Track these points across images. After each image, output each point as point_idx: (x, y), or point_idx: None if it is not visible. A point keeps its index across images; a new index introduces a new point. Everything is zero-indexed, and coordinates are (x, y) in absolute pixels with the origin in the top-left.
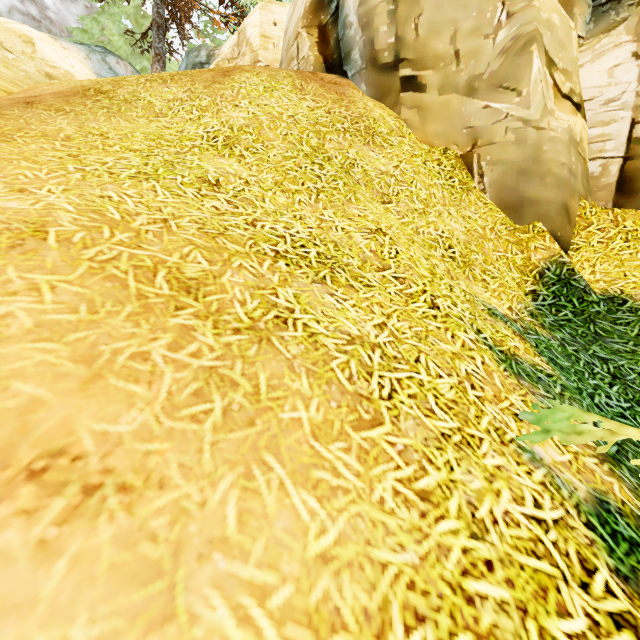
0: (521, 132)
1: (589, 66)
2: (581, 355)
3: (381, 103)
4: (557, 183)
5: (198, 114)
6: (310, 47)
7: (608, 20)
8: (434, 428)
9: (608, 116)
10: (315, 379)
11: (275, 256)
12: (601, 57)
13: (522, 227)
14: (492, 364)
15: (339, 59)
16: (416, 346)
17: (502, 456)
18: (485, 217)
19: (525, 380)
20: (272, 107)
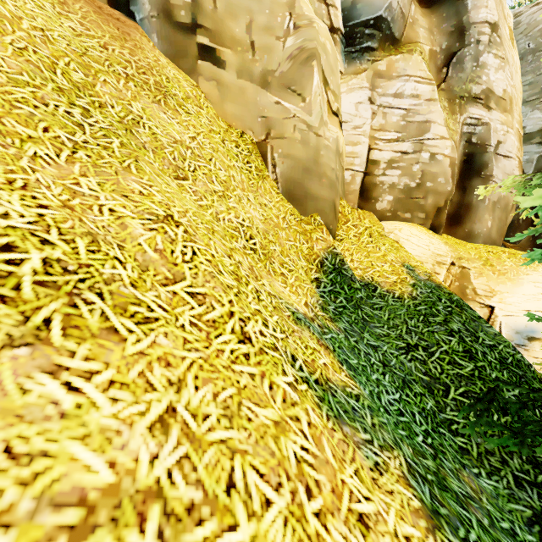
0: (305, 134)
1: (345, 96)
2: (360, 346)
3: (176, 64)
4: (330, 184)
5: None
6: None
7: (356, 66)
8: None
9: (355, 139)
10: None
11: None
12: (352, 92)
13: (306, 219)
14: (317, 418)
15: None
16: (226, 442)
17: None
18: (278, 206)
19: (346, 423)
20: (0, 1)
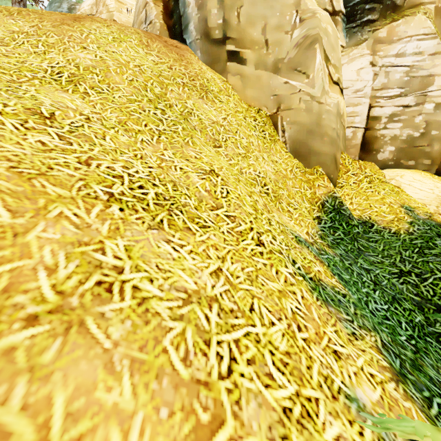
0: (309, 104)
1: (346, 66)
2: (354, 267)
3: (212, 68)
4: (330, 141)
5: (43, 49)
6: (156, 15)
7: (357, 38)
8: (276, 404)
9: (356, 100)
10: (141, 375)
11: (108, 200)
12: (353, 61)
13: (310, 170)
14: (308, 296)
15: (180, 29)
16: (249, 291)
17: (337, 419)
18: (286, 162)
19: (332, 306)
20: (119, 55)
